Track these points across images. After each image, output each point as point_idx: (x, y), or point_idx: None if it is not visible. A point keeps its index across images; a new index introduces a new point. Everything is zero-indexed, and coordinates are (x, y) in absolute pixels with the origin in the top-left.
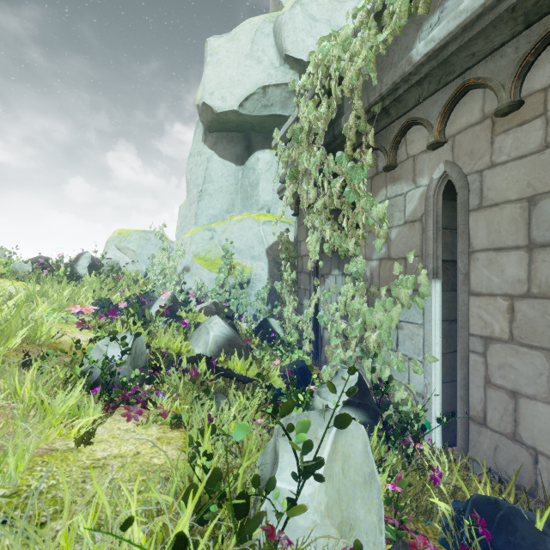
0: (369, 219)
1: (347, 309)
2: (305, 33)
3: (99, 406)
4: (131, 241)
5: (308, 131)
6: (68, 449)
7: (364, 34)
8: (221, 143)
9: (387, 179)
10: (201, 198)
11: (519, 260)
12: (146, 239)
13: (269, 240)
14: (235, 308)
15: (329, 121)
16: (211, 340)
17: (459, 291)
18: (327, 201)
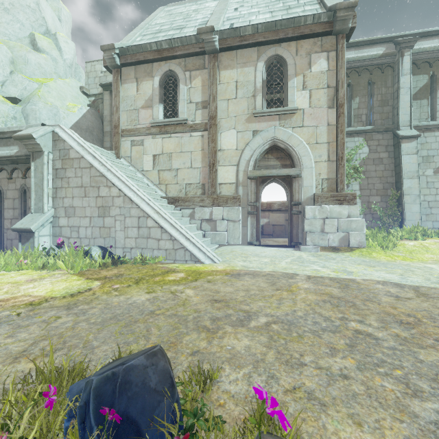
0: None
1: None
2: None
3: None
4: None
5: None
6: None
7: None
8: None
9: None
10: None
11: (12, 211)
12: None
13: None
14: None
15: None
16: None
17: (2, 218)
18: None
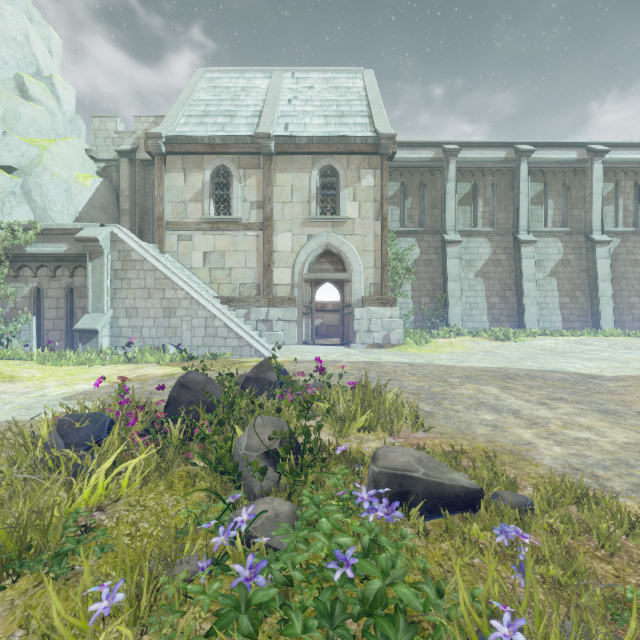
0: (6, 293)
1: None
2: None
3: None
4: None
5: None
6: None
7: (7, 234)
8: None
9: (15, 280)
10: None
11: (56, 311)
12: None
13: None
14: None
15: None
16: None
17: (42, 319)
18: None
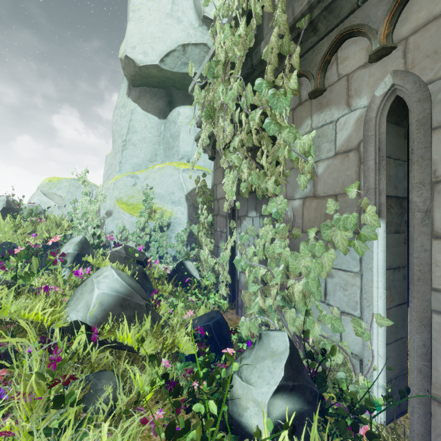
0: (292, 153)
1: (266, 253)
2: None
3: None
4: (61, 188)
5: (225, 65)
6: None
7: None
8: (144, 97)
9: (312, 107)
10: (125, 147)
11: None
12: (76, 186)
13: (188, 186)
14: (155, 250)
15: (247, 51)
16: (95, 301)
17: (415, 233)
18: (245, 137)
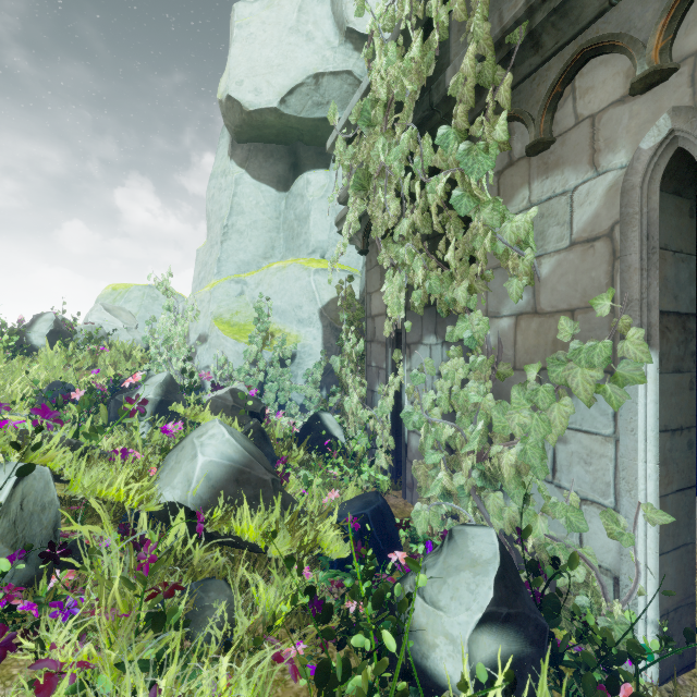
0: (498, 243)
1: (454, 403)
2: None
3: None
4: (131, 300)
5: (386, 107)
6: None
7: None
8: (255, 158)
9: (531, 169)
10: (226, 236)
11: None
12: (152, 297)
13: (324, 296)
14: (273, 396)
15: (422, 83)
16: (198, 474)
17: None
18: (419, 219)
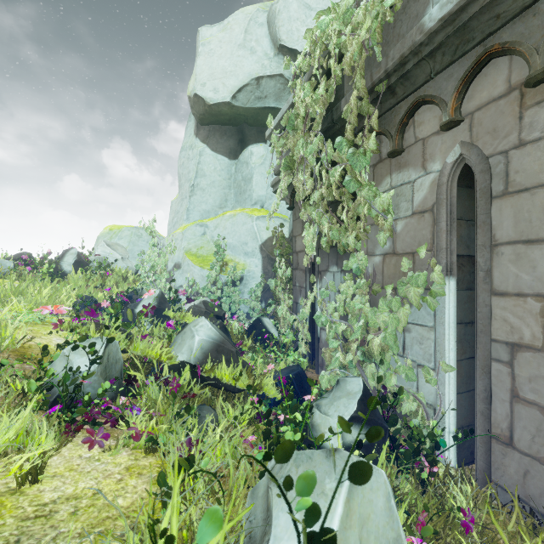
0: (372, 210)
1: (347, 309)
2: (300, 22)
3: (52, 433)
4: (122, 238)
5: (305, 118)
6: (7, 490)
7: (369, 2)
8: (213, 136)
9: (391, 166)
10: (193, 192)
11: None
12: (138, 235)
13: (263, 236)
14: (227, 307)
15: (327, 105)
16: (196, 346)
17: (479, 290)
18: (325, 192)
